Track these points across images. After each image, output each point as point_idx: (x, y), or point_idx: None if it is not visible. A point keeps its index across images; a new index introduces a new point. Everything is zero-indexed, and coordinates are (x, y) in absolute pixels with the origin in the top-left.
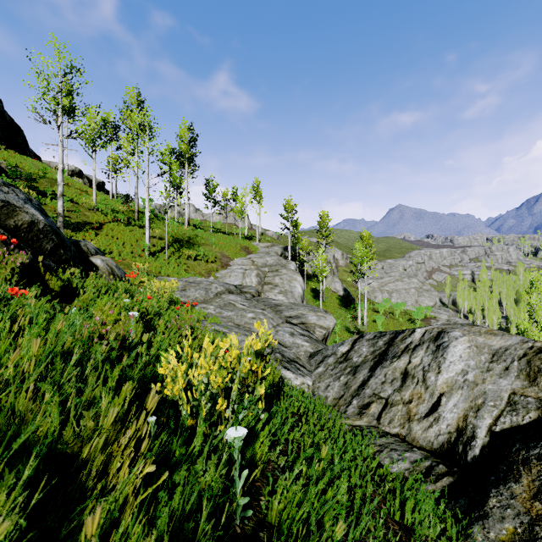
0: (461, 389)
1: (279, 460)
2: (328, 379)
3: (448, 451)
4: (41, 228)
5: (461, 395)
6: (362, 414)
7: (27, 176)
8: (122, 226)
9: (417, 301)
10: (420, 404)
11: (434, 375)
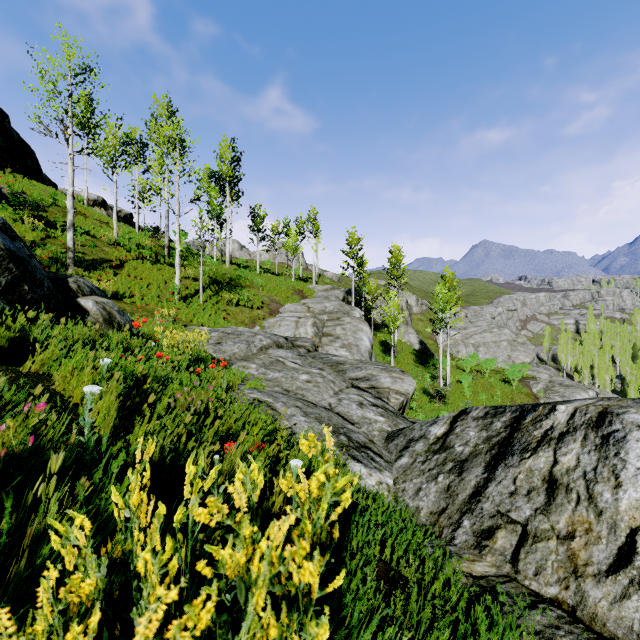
0: None
1: None
2: (418, 478)
3: None
4: None
5: None
6: (481, 548)
7: (32, 203)
8: (148, 264)
9: (510, 357)
10: (592, 544)
11: (610, 490)
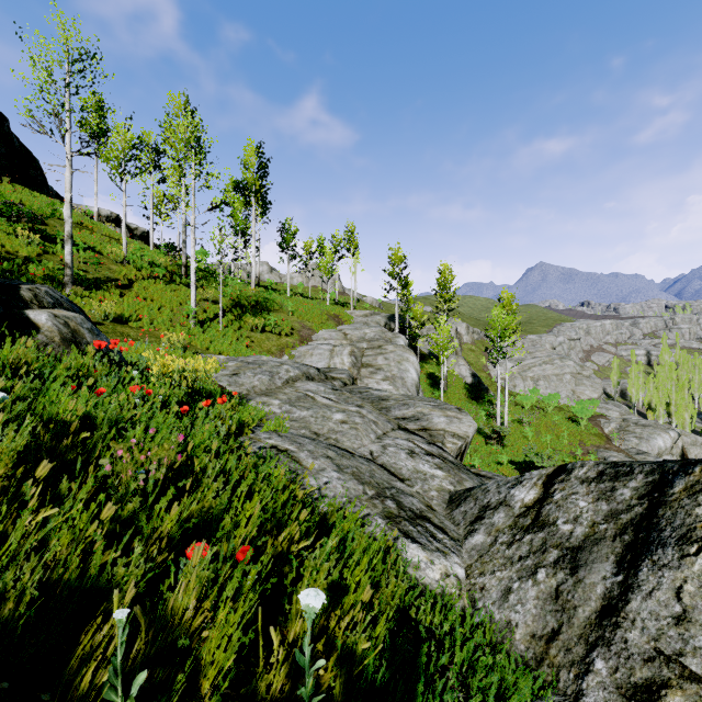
0: None
1: None
2: (503, 571)
3: None
4: None
5: None
6: None
7: (27, 214)
8: (160, 284)
9: (575, 392)
10: None
11: None
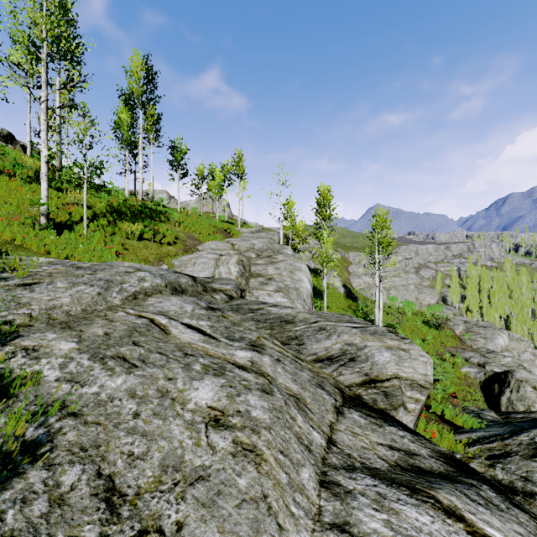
0: None
1: None
2: None
3: None
4: None
5: None
6: None
7: None
8: (14, 181)
9: (418, 299)
10: None
11: None
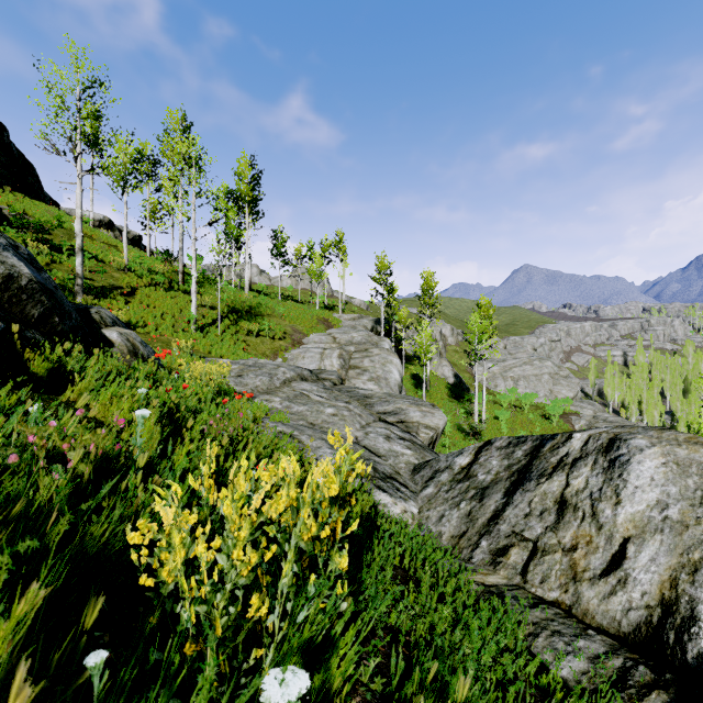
0: (661, 534)
1: (373, 679)
2: (441, 506)
3: (649, 640)
4: (24, 285)
5: (661, 544)
6: (496, 564)
7: (36, 225)
8: (161, 291)
9: (552, 392)
10: (591, 553)
11: (611, 507)
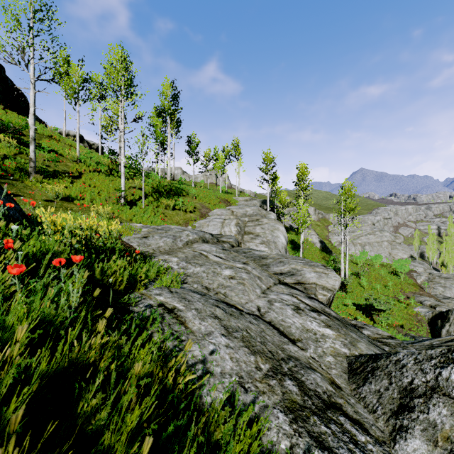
0: None
1: None
2: None
3: None
4: None
5: None
6: None
7: (8, 125)
8: (102, 176)
9: (391, 254)
10: None
11: None
